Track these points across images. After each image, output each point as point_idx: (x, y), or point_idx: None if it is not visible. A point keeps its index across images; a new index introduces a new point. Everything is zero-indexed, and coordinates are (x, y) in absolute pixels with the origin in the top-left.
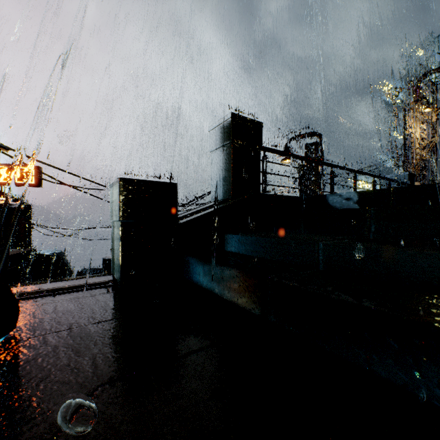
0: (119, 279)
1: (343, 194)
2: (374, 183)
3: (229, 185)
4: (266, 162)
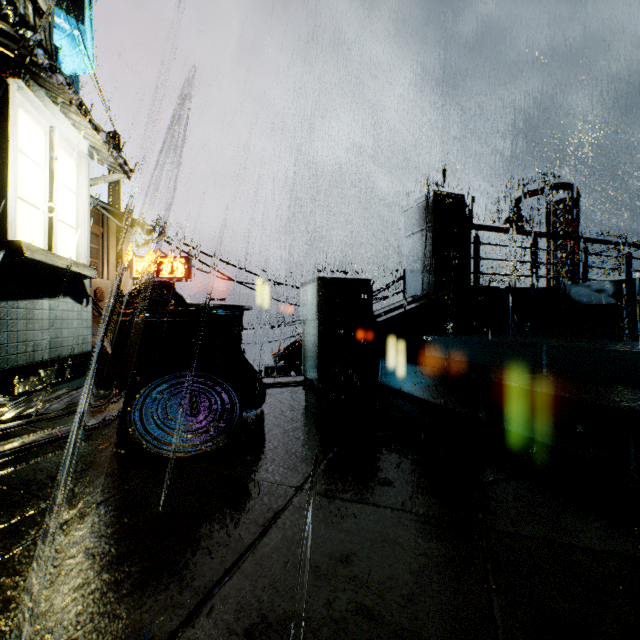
0: (317, 378)
1: (592, 284)
2: None
3: (430, 277)
4: (479, 244)
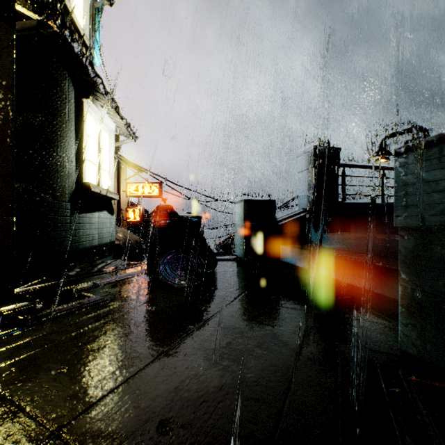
0: (244, 256)
1: None
2: None
3: (312, 198)
4: (345, 176)
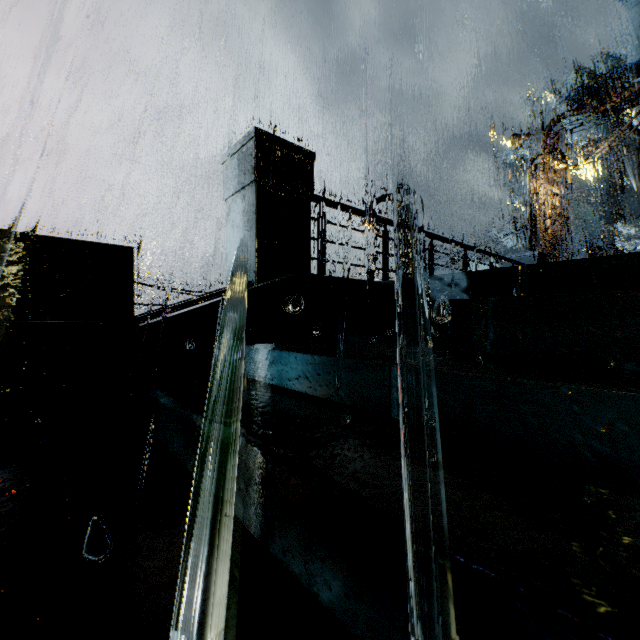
0: None
1: (445, 276)
2: (492, 265)
3: (253, 257)
4: (324, 223)
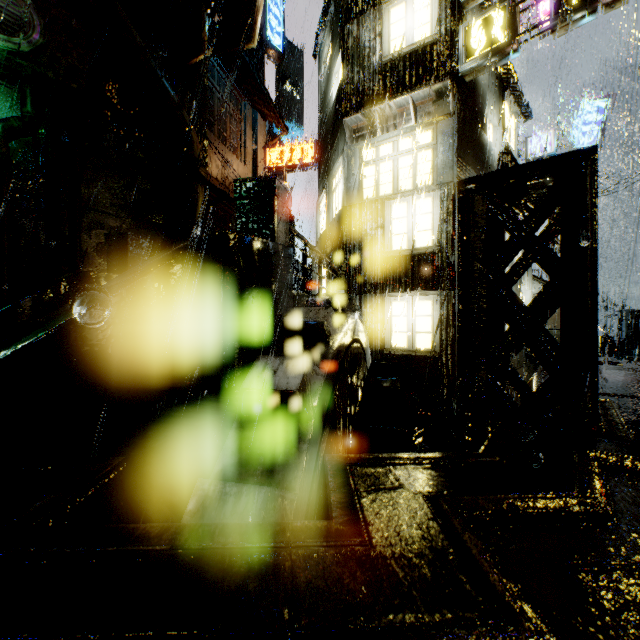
0: None
1: None
2: None
3: (629, 333)
4: None
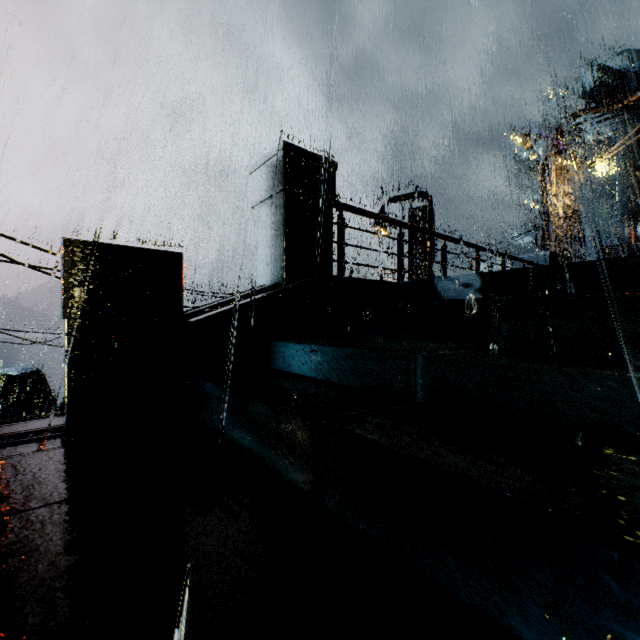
0: (65, 425)
1: (459, 277)
2: (504, 265)
3: (281, 260)
4: (344, 227)
